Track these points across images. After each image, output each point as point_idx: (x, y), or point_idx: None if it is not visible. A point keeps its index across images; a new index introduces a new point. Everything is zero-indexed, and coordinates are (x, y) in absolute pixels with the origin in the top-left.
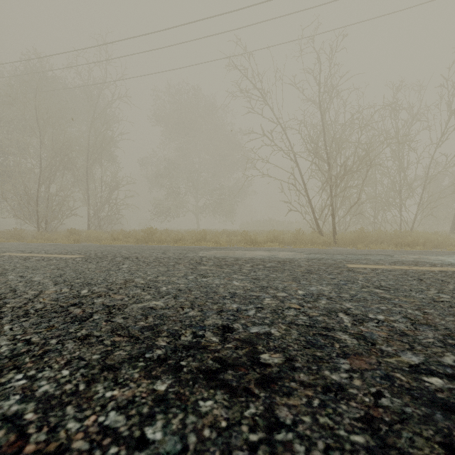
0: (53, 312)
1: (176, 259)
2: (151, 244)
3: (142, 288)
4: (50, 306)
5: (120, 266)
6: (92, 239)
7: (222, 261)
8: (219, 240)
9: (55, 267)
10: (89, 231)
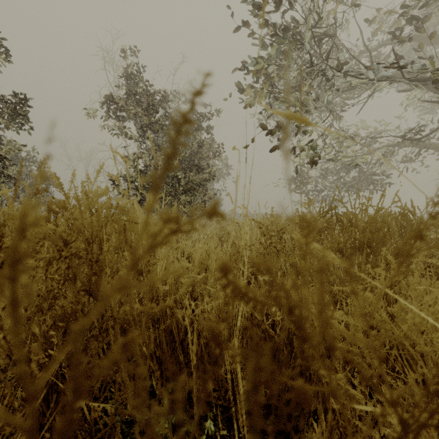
0: None
1: None
2: None
3: None
4: None
5: None
6: None
7: None
8: None
9: None
10: None
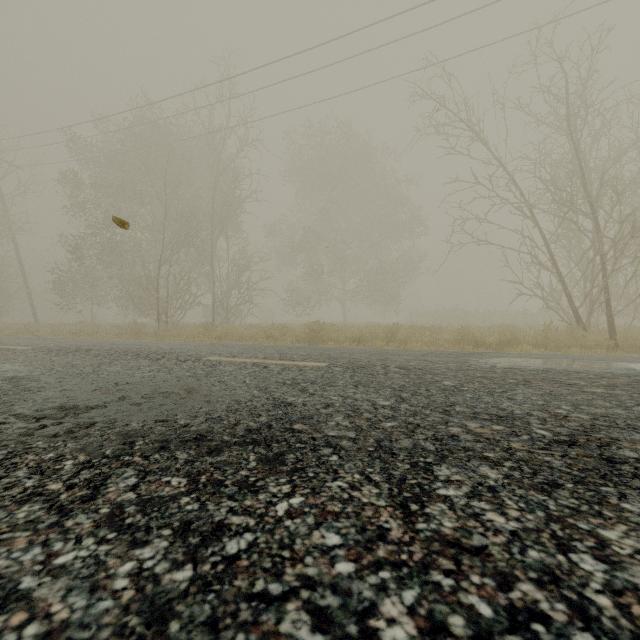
0: (619, 476)
1: (495, 373)
2: (330, 345)
3: (628, 429)
4: (575, 462)
5: (445, 384)
6: (234, 336)
7: (590, 379)
8: (421, 340)
9: (347, 382)
10: (228, 325)
